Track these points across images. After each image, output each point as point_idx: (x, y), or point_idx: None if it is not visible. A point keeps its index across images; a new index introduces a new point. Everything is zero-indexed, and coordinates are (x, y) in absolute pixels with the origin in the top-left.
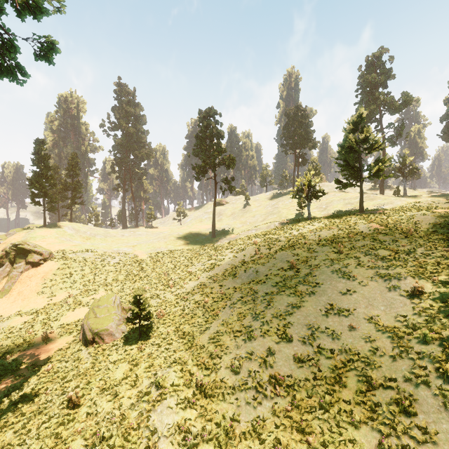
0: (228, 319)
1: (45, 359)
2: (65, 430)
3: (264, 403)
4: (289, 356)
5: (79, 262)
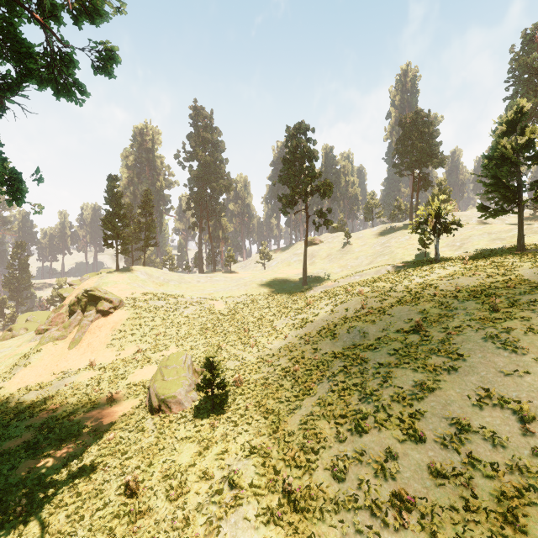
0: (326, 397)
1: (109, 425)
2: (120, 525)
3: (384, 536)
4: (421, 464)
5: (150, 311)
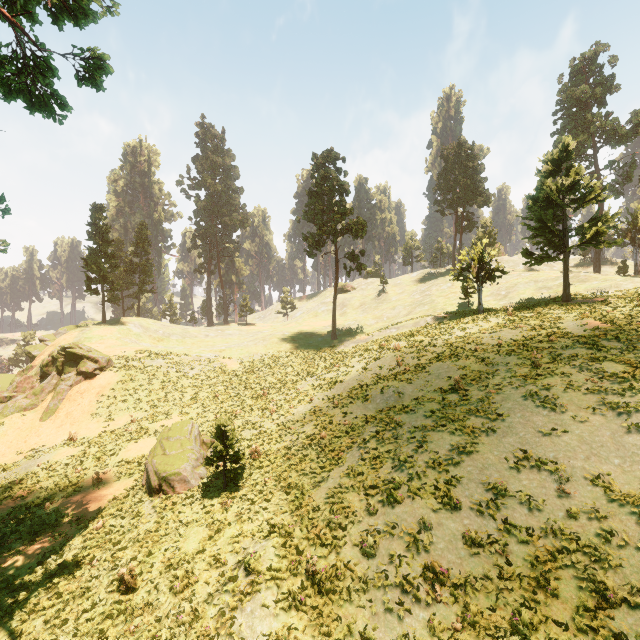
0: (356, 466)
1: (96, 512)
2: (113, 626)
3: (415, 612)
4: (455, 533)
5: (146, 372)
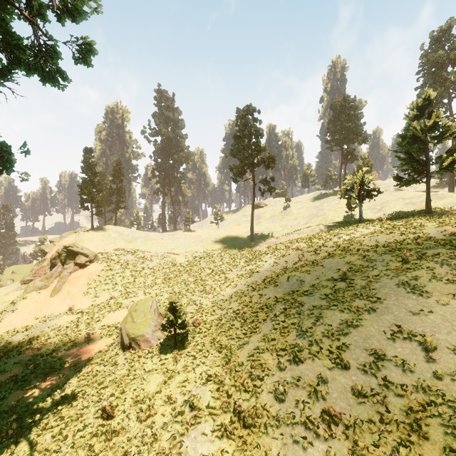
0: (269, 334)
1: (86, 360)
2: (98, 442)
3: (316, 445)
4: (346, 386)
5: (121, 264)
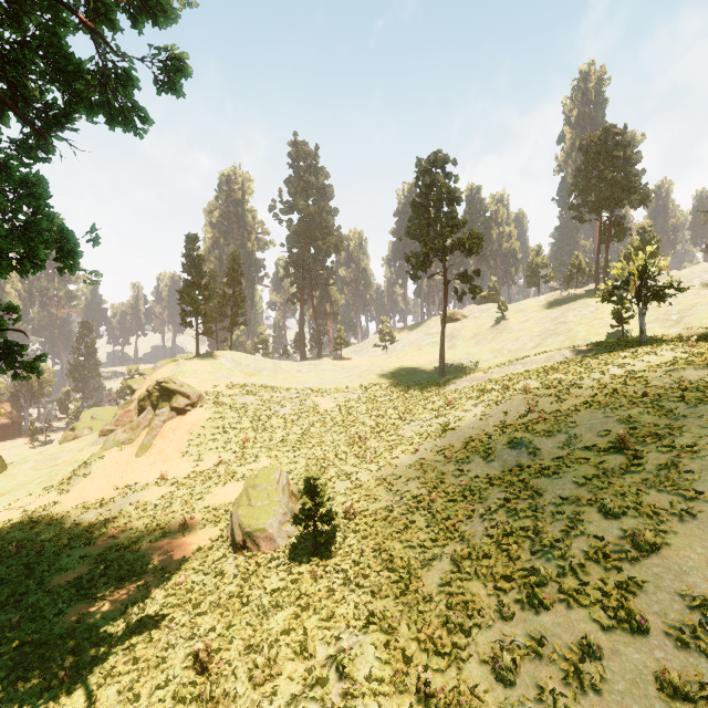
0: (479, 545)
1: (179, 563)
2: None
3: None
4: (642, 671)
5: (236, 410)
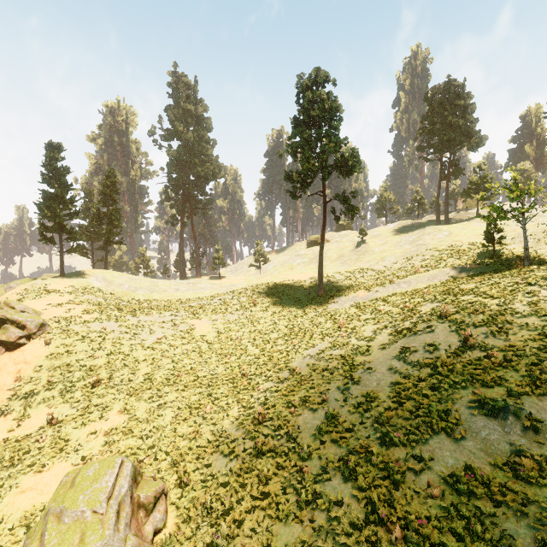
0: None
1: None
2: None
3: None
4: None
5: (90, 340)
